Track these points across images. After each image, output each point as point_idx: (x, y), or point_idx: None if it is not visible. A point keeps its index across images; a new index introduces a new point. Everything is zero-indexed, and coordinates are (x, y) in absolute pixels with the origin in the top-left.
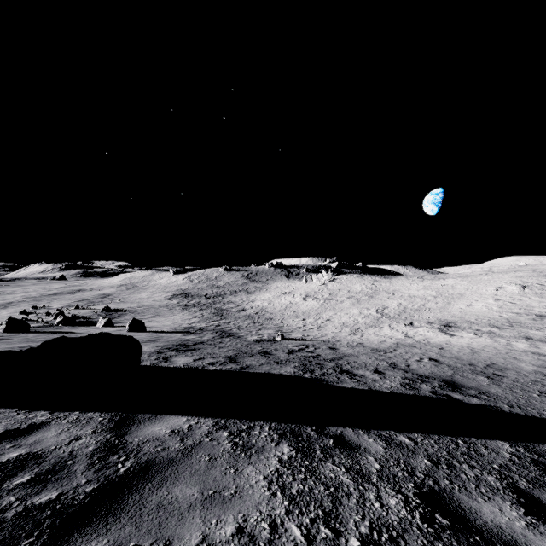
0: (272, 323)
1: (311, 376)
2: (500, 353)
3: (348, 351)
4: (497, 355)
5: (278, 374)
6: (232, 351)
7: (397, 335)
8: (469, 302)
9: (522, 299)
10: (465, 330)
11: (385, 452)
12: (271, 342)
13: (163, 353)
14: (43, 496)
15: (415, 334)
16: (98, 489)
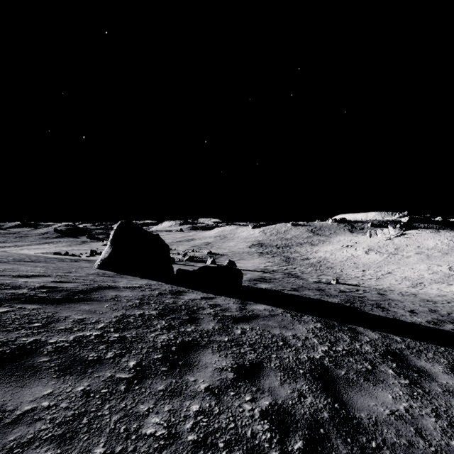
0: (332, 271)
1: (350, 305)
2: None
3: (395, 297)
4: None
5: (325, 301)
6: (295, 285)
7: None
8: None
9: None
10: None
11: (378, 338)
12: (327, 284)
13: (252, 281)
14: (226, 313)
15: None
16: (242, 316)
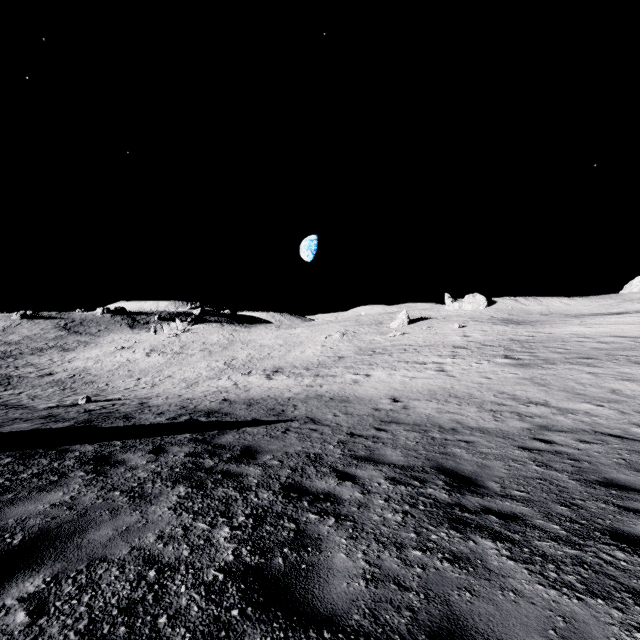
0: (92, 387)
1: (85, 425)
2: (285, 388)
3: (157, 403)
4: (281, 390)
5: (46, 428)
6: (1, 420)
7: (227, 384)
8: (304, 349)
9: (339, 344)
10: (284, 374)
11: (93, 449)
12: (70, 406)
13: None
14: None
15: (243, 382)
16: None
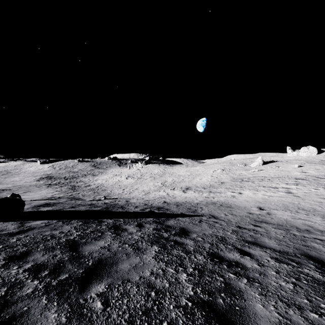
0: (105, 192)
1: (106, 209)
2: (194, 198)
3: (133, 201)
4: (192, 198)
5: (91, 210)
6: (74, 204)
7: (163, 194)
8: (201, 177)
9: (221, 175)
10: (192, 190)
11: (112, 222)
12: (98, 200)
13: (35, 207)
14: (3, 232)
15: (171, 193)
16: (19, 231)
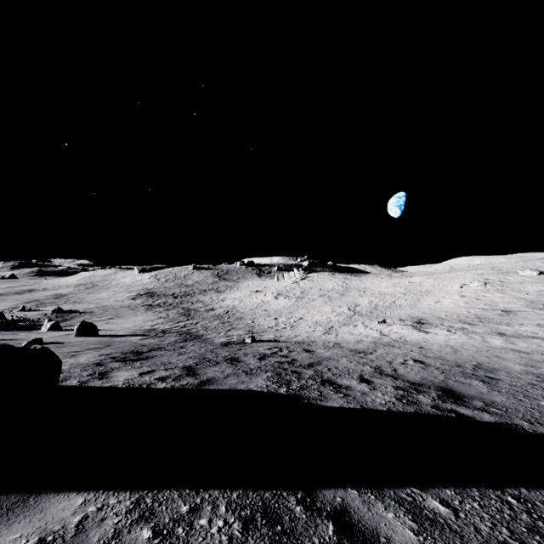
0: (243, 323)
1: (288, 391)
2: (481, 351)
3: (326, 353)
4: (479, 353)
5: (246, 391)
6: (193, 358)
7: (372, 334)
8: (437, 299)
9: (486, 295)
10: (438, 327)
11: None
12: (241, 345)
13: (103, 365)
14: None
15: (390, 332)
16: None
